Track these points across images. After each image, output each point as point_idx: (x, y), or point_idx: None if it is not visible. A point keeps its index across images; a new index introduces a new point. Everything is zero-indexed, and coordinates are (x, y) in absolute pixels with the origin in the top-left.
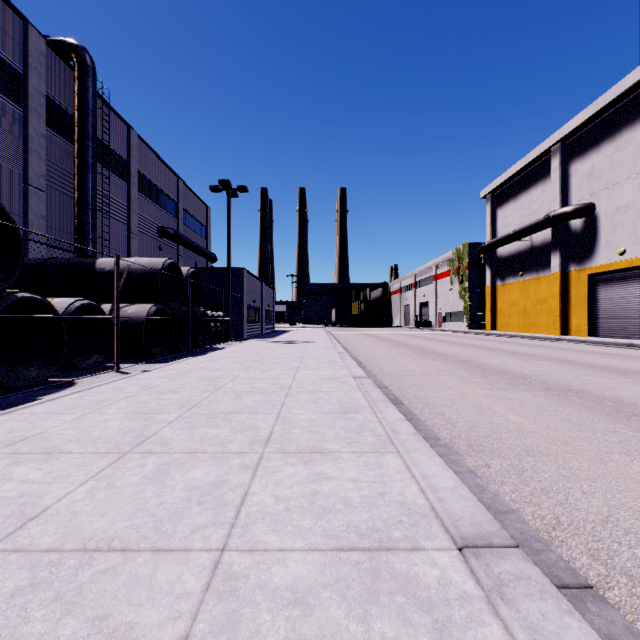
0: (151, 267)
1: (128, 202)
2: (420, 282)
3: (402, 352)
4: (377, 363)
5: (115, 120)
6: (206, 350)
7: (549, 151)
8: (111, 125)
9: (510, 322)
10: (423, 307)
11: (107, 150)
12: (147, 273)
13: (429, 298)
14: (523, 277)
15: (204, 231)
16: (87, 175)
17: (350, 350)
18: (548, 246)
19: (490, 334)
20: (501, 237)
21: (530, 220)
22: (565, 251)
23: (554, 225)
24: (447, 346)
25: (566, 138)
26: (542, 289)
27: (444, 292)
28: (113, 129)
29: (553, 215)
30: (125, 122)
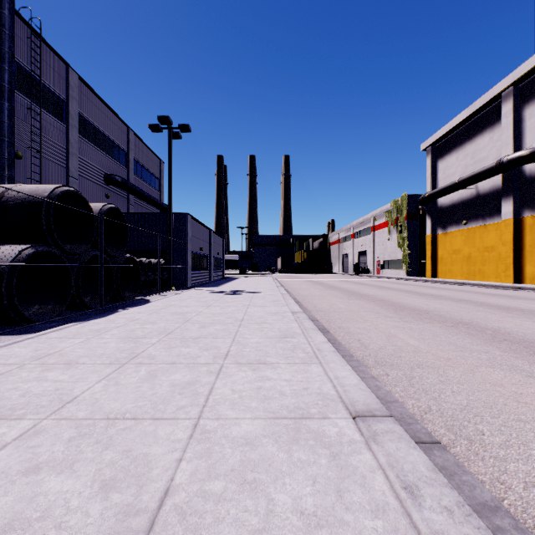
0: (34, 194)
1: (67, 144)
2: (358, 233)
3: (366, 306)
4: (348, 329)
5: (50, 55)
6: (128, 304)
7: (499, 97)
8: (44, 60)
9: (452, 269)
10: (361, 256)
11: (38, 85)
12: (26, 202)
13: (367, 247)
14: (467, 225)
15: (157, 183)
16: (1, 102)
17: (302, 303)
18: (497, 193)
19: (434, 281)
20: (445, 186)
21: (475, 168)
22: (518, 197)
23: (507, 170)
24: (409, 297)
25: (520, 81)
26: (490, 236)
27: (382, 242)
28: (47, 64)
29: (507, 159)
30: (62, 60)
